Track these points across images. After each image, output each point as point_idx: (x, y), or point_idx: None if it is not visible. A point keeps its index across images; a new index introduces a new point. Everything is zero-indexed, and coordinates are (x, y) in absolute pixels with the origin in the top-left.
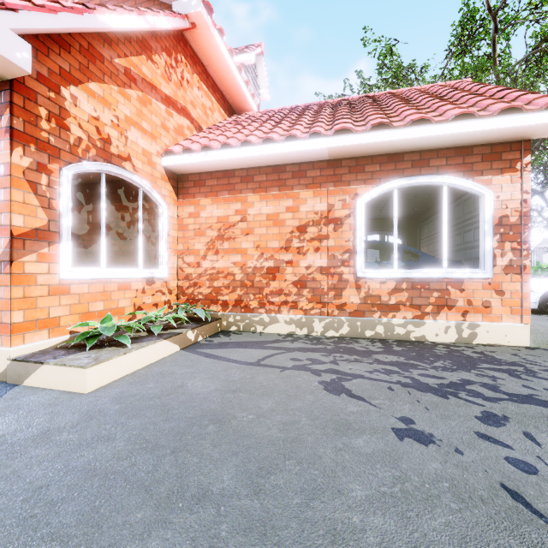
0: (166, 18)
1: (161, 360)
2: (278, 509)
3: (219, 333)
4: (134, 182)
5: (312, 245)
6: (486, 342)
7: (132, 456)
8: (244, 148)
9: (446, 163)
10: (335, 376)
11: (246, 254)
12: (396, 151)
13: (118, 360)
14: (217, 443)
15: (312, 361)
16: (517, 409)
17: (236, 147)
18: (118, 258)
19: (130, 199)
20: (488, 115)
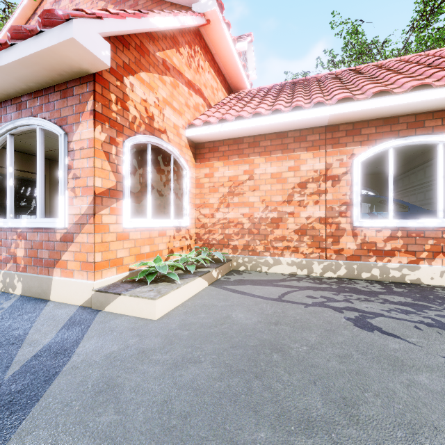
0: (191, 17)
1: (198, 294)
2: (387, 441)
3: (232, 272)
4: (168, 150)
5: (312, 199)
6: None
7: (224, 378)
8: (255, 119)
9: (441, 123)
10: (356, 313)
11: (253, 207)
12: (391, 115)
13: (173, 294)
14: (290, 371)
15: (327, 299)
16: None
17: (248, 118)
18: (158, 210)
19: (165, 164)
20: None
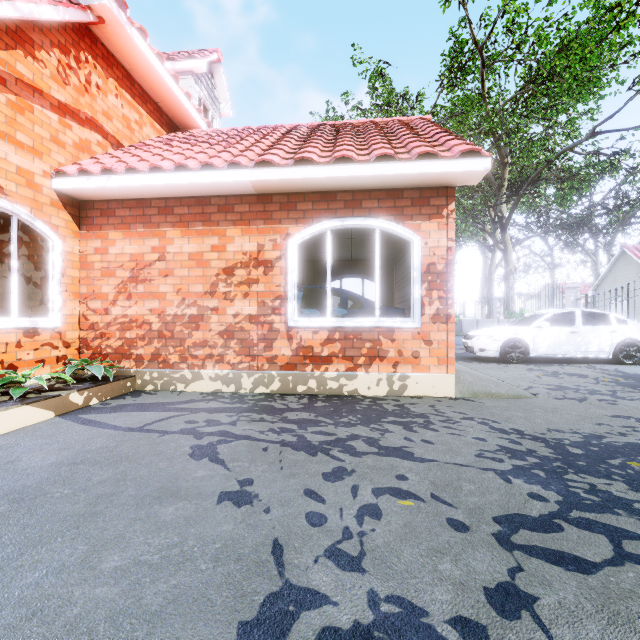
0: (53, 7)
1: (16, 431)
2: None
3: (128, 394)
4: (3, 208)
5: (241, 290)
6: (416, 393)
7: None
8: (154, 174)
9: (378, 205)
10: (217, 438)
11: (164, 300)
12: (328, 190)
13: None
14: None
15: (209, 423)
16: (373, 462)
17: (145, 173)
18: None
19: None
20: (407, 158)
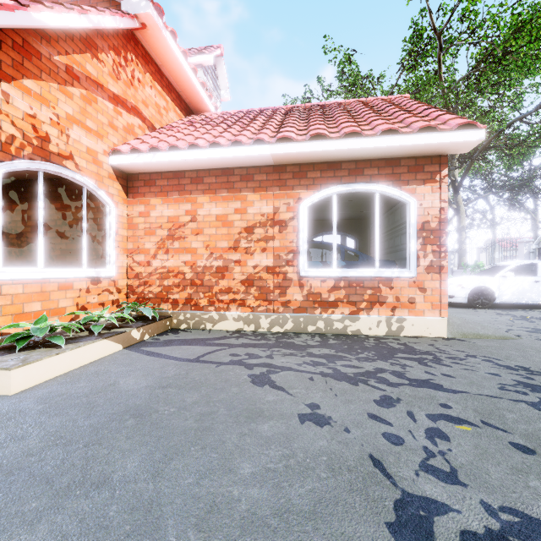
0: (112, 17)
1: (100, 360)
2: (169, 489)
3: (168, 331)
4: (77, 181)
5: (259, 245)
6: (412, 334)
7: (42, 452)
8: (192, 151)
9: (378, 172)
10: (265, 369)
11: (196, 254)
12: (334, 160)
13: (49, 361)
14: (132, 436)
15: (250, 356)
16: (411, 392)
17: (184, 150)
18: (58, 257)
19: (73, 198)
20: (409, 132)
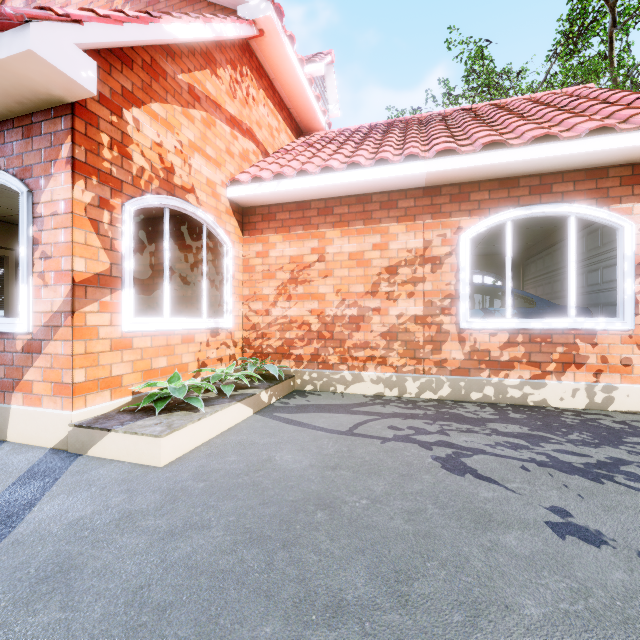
0: (233, 25)
1: (235, 427)
2: (438, 629)
3: (293, 393)
4: (198, 218)
5: (405, 289)
6: (626, 408)
7: (237, 550)
8: (324, 175)
9: (574, 188)
10: (450, 450)
11: (324, 300)
12: (509, 176)
13: (192, 428)
14: (334, 536)
15: (416, 431)
16: None
17: (315, 174)
18: (181, 306)
19: (194, 238)
20: (633, 128)
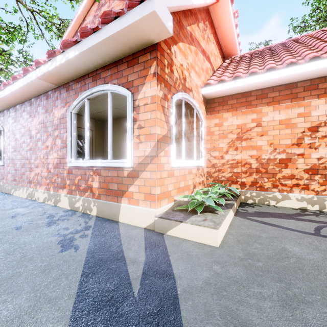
0: None
1: (233, 224)
2: None
3: (242, 204)
4: (193, 105)
5: (324, 141)
6: None
7: None
8: (268, 73)
9: None
10: None
11: (260, 150)
12: None
13: (223, 224)
14: None
15: None
16: None
17: (261, 74)
18: (187, 153)
19: (191, 116)
20: None
